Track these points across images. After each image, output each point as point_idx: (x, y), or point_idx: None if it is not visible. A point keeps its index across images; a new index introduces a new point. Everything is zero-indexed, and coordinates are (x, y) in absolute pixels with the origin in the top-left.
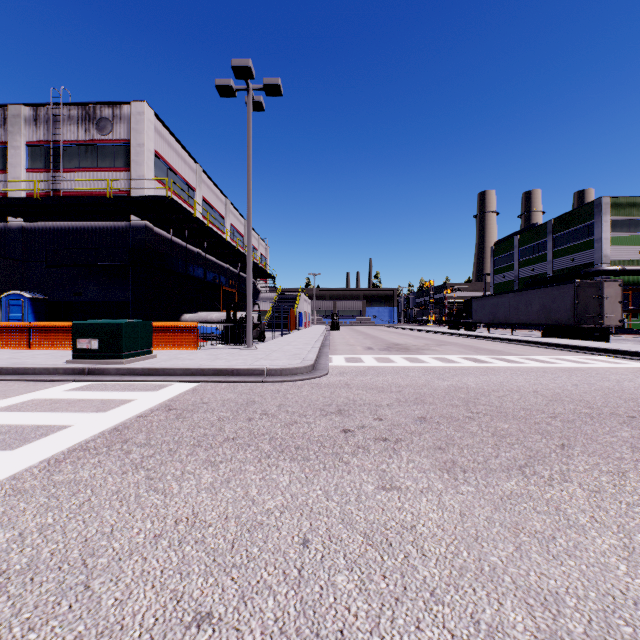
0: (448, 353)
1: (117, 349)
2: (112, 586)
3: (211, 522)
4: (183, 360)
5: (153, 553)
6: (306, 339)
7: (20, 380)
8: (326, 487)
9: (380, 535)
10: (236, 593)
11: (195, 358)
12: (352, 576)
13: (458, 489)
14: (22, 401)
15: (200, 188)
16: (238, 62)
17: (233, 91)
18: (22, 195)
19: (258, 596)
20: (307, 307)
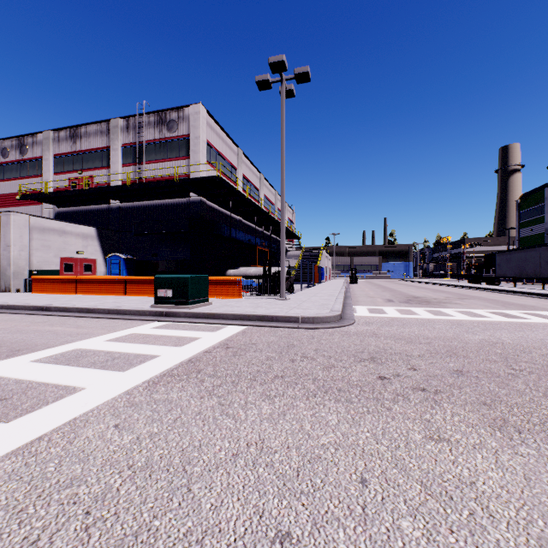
0: (473, 307)
1: (185, 297)
2: (207, 492)
3: (276, 449)
4: (232, 307)
5: (234, 469)
6: (329, 291)
7: (122, 319)
8: (373, 430)
9: (438, 486)
10: (308, 519)
11: (241, 306)
12: (416, 524)
13: (516, 450)
14: (125, 334)
15: (240, 167)
16: (274, 59)
17: (269, 84)
18: (119, 184)
19: (328, 526)
20: (328, 263)
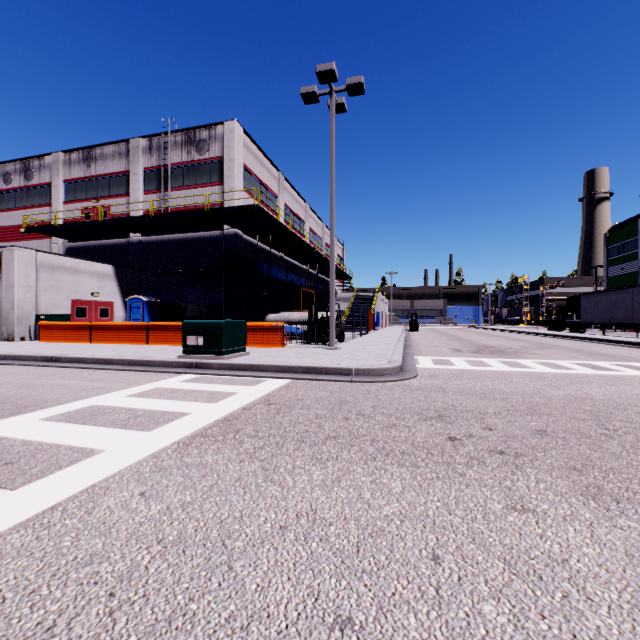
0: (555, 357)
1: (218, 346)
2: (252, 571)
3: (331, 521)
4: (273, 357)
5: (282, 544)
6: (386, 339)
7: (144, 371)
8: (444, 499)
9: (524, 564)
10: (372, 602)
11: (284, 356)
12: (501, 608)
13: (614, 522)
14: (149, 389)
15: (282, 195)
16: (322, 67)
17: (316, 96)
18: (140, 214)
19: (397, 610)
20: (384, 307)
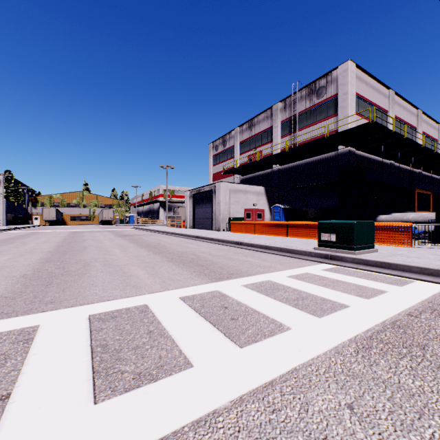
0: None
1: (349, 242)
2: None
3: None
4: (408, 257)
5: None
6: None
7: (291, 257)
8: None
9: None
10: None
11: (420, 256)
12: None
13: None
14: (300, 273)
15: (392, 109)
16: None
17: None
18: (278, 152)
19: None
20: None
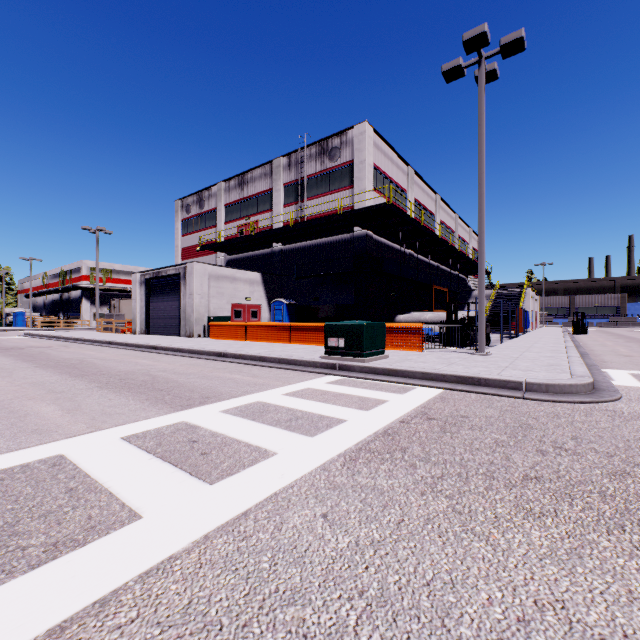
0: None
1: (358, 348)
2: None
3: (600, 632)
4: (416, 362)
5: None
6: (547, 344)
7: (292, 369)
8: None
9: None
10: None
11: (427, 361)
12: None
13: None
14: (300, 389)
15: (411, 189)
16: (470, 33)
17: (461, 70)
18: (281, 225)
19: None
20: (533, 305)
